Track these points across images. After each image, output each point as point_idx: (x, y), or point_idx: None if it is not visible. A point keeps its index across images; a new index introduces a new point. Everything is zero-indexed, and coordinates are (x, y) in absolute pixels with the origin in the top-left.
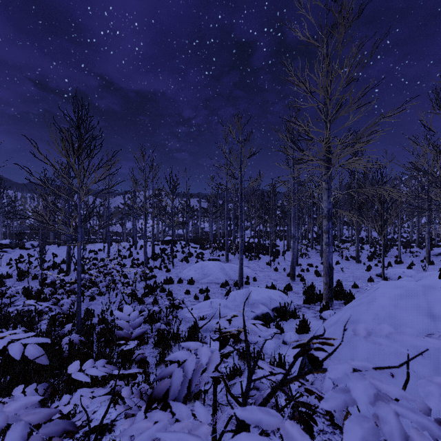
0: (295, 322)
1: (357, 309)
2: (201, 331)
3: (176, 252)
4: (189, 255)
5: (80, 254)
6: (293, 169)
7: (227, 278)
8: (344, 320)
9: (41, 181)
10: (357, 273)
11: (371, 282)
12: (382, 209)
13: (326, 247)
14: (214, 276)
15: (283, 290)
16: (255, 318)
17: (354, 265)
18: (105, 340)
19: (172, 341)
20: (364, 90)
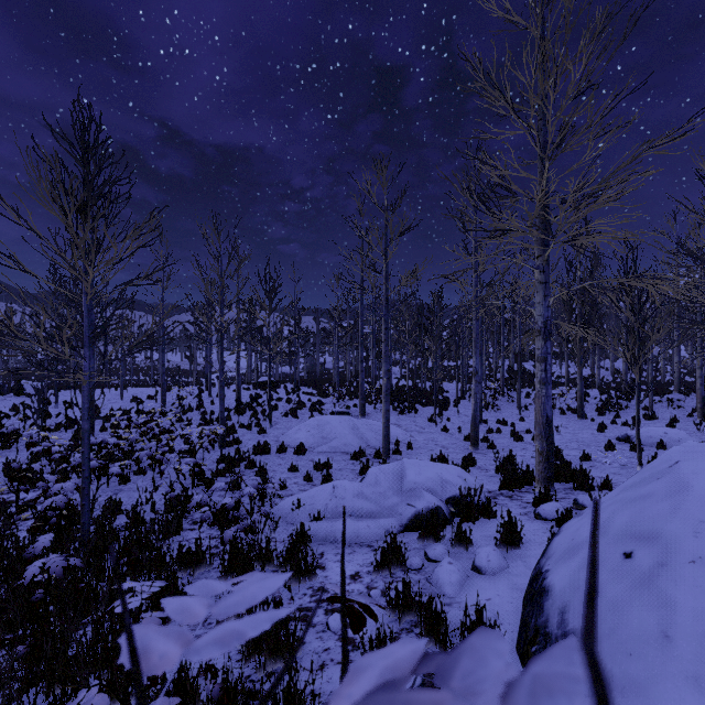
0: (491, 524)
1: (644, 506)
2: (314, 543)
3: (278, 401)
4: (299, 406)
5: (88, 398)
6: (476, 258)
7: (363, 444)
8: (620, 531)
9: (10, 258)
10: (583, 436)
11: (610, 450)
12: (635, 321)
13: (542, 388)
14: (340, 441)
15: (462, 464)
16: (415, 516)
17: (576, 422)
18: (129, 562)
19: (258, 563)
20: (613, 100)
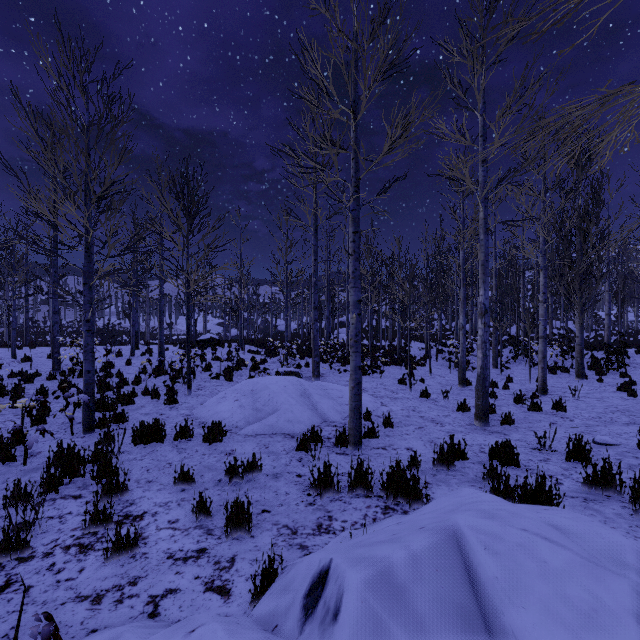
0: None
1: None
2: None
3: (215, 360)
4: (236, 366)
5: None
6: (485, 141)
7: (317, 419)
8: None
9: None
10: (617, 402)
11: None
12: None
13: None
14: (283, 415)
15: (536, 481)
16: None
17: (579, 383)
18: None
19: None
20: None
